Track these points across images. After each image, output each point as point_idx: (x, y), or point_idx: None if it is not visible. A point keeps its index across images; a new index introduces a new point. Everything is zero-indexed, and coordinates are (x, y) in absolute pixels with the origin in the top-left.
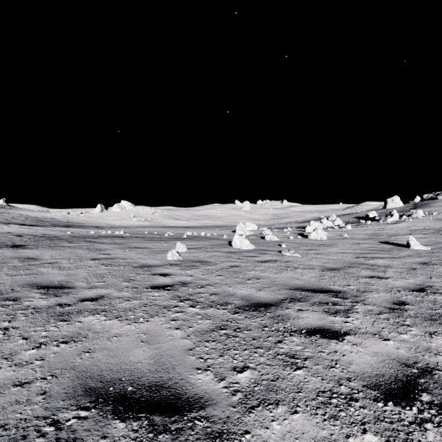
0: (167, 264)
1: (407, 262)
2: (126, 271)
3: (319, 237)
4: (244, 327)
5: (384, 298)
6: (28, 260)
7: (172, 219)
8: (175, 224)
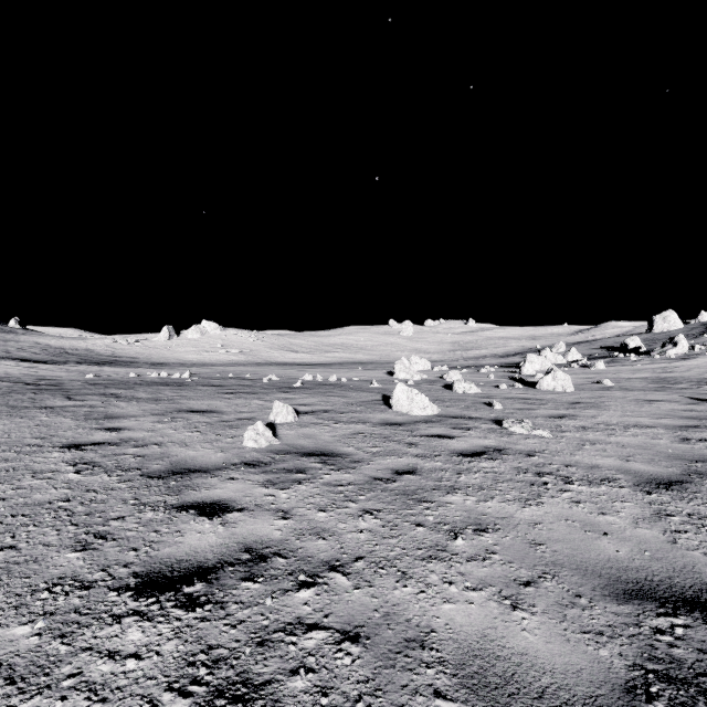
0: (237, 462)
1: None
2: (117, 491)
3: (559, 386)
4: None
5: None
6: None
7: (284, 350)
8: (290, 358)
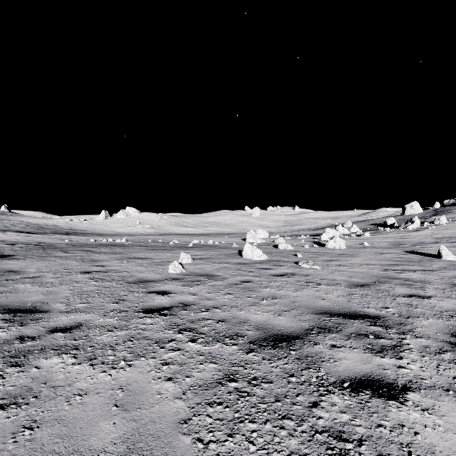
0: (168, 278)
1: (445, 276)
2: (118, 287)
3: (337, 245)
4: (262, 375)
5: (437, 326)
6: (8, 274)
7: (179, 226)
8: (182, 231)
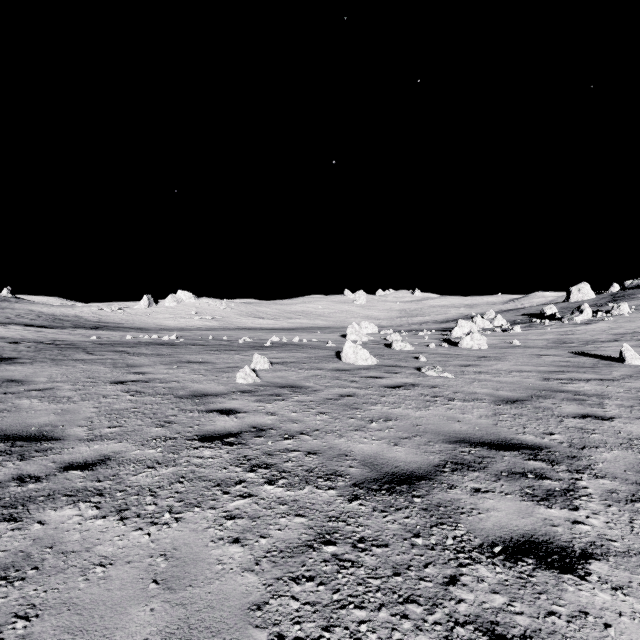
0: (235, 391)
1: (631, 388)
2: (164, 404)
3: (476, 344)
4: (373, 535)
5: (625, 461)
6: (8, 384)
7: (252, 317)
8: (257, 324)
